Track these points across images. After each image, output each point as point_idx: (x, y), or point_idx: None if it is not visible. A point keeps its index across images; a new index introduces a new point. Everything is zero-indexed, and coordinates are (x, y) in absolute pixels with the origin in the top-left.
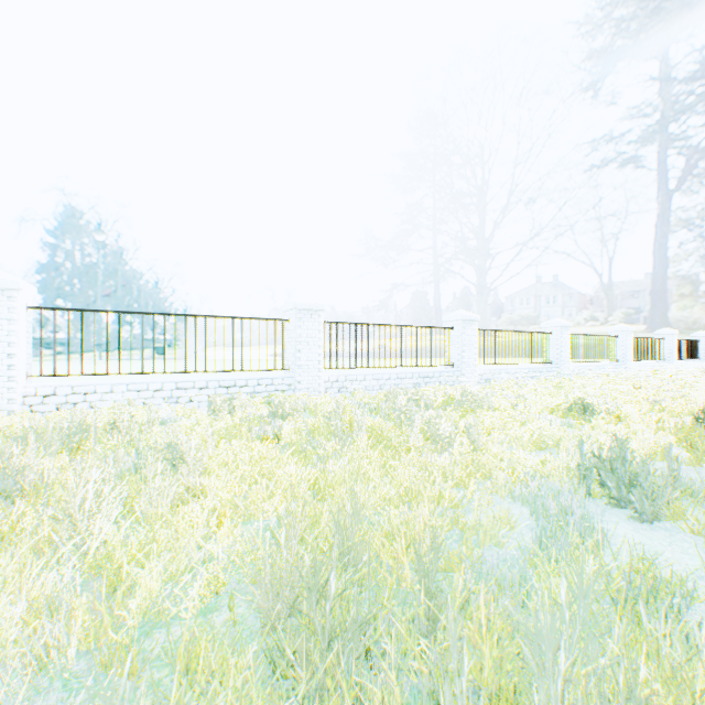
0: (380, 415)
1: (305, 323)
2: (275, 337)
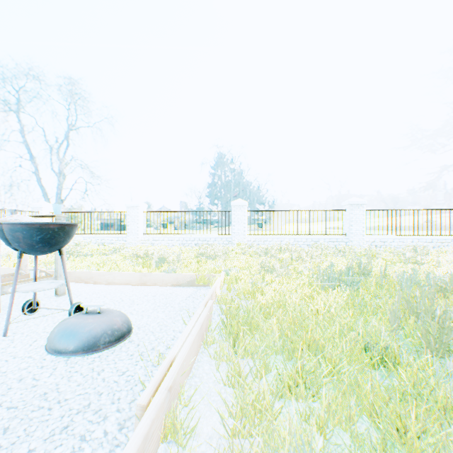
0: (393, 255)
1: (354, 211)
2: (338, 219)
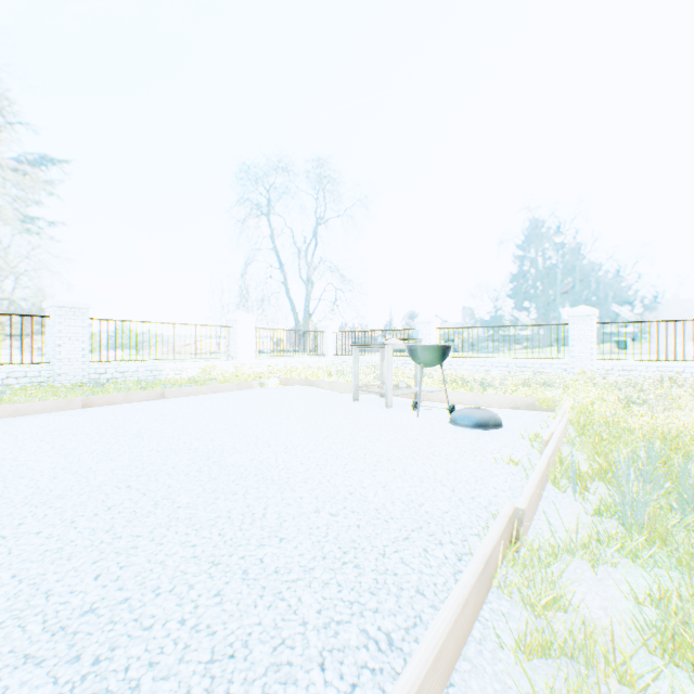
0: None
1: None
2: None
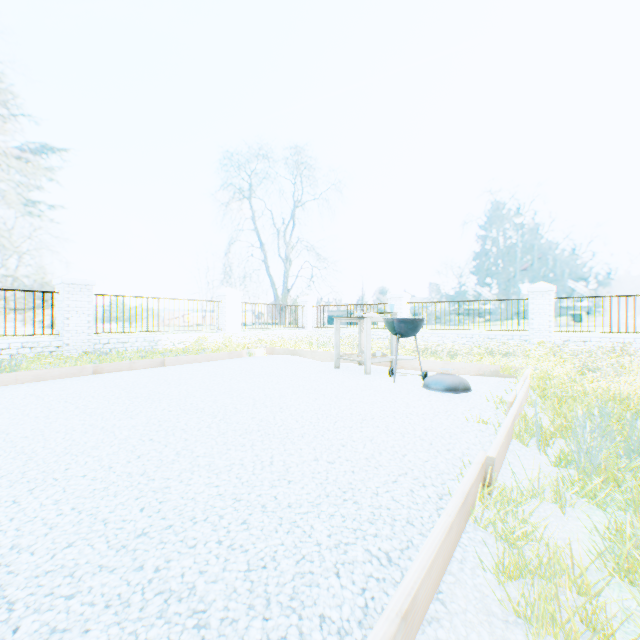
0: None
1: None
2: None
